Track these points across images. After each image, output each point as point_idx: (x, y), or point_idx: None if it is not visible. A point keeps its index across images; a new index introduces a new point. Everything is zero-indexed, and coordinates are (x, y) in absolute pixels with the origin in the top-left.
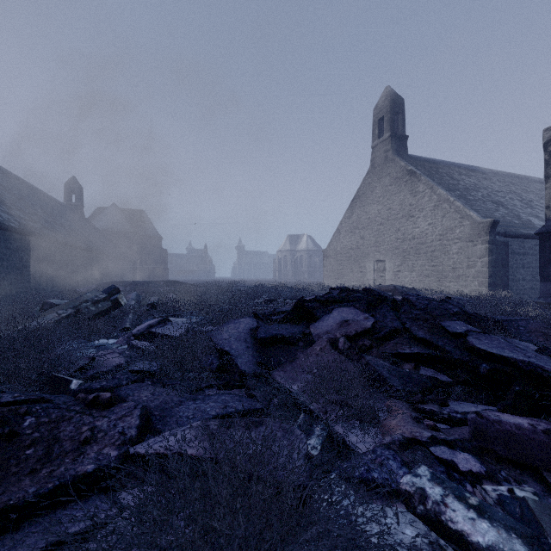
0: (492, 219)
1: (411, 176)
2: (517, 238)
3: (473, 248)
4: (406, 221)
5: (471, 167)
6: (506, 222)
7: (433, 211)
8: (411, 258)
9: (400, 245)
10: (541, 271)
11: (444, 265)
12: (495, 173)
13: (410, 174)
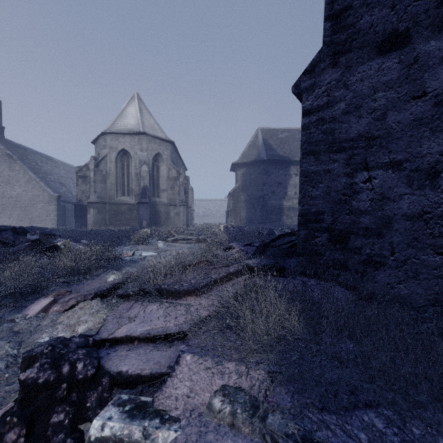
0: (58, 195)
1: (10, 158)
2: (70, 204)
3: (49, 207)
4: (6, 185)
5: (48, 156)
6: (66, 195)
7: (26, 184)
8: (10, 209)
9: (0, 200)
10: (75, 219)
11: (34, 215)
12: (62, 163)
13: (9, 156)
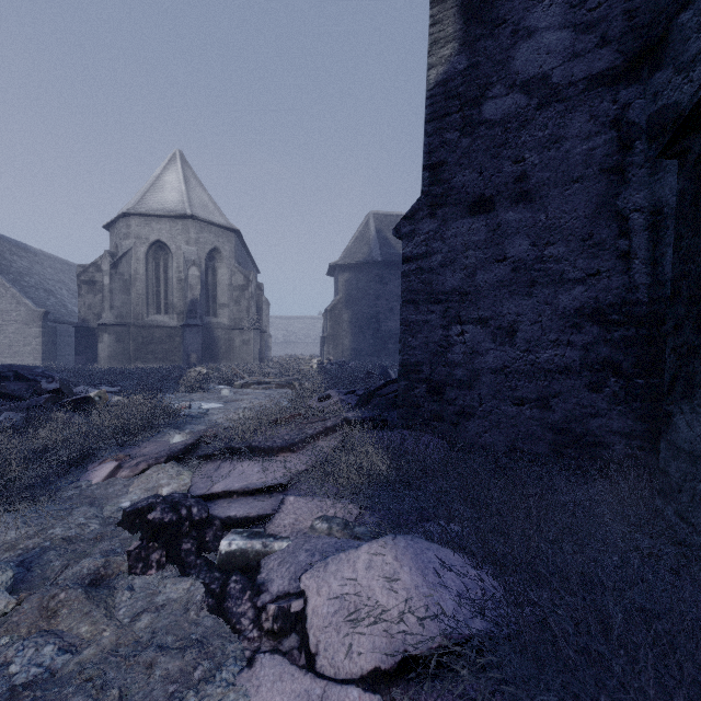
0: (45, 310)
1: None
2: (65, 324)
3: (29, 330)
4: None
5: (23, 244)
6: (57, 311)
7: None
8: None
9: None
10: (76, 350)
11: (0, 343)
12: (47, 256)
13: None
